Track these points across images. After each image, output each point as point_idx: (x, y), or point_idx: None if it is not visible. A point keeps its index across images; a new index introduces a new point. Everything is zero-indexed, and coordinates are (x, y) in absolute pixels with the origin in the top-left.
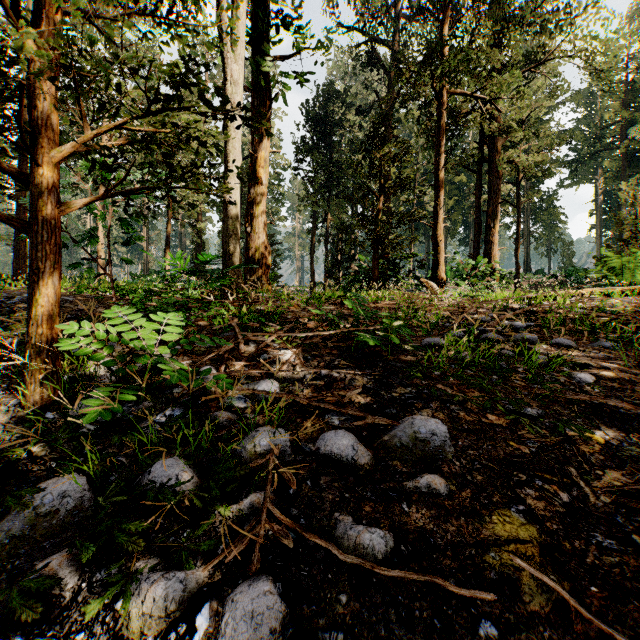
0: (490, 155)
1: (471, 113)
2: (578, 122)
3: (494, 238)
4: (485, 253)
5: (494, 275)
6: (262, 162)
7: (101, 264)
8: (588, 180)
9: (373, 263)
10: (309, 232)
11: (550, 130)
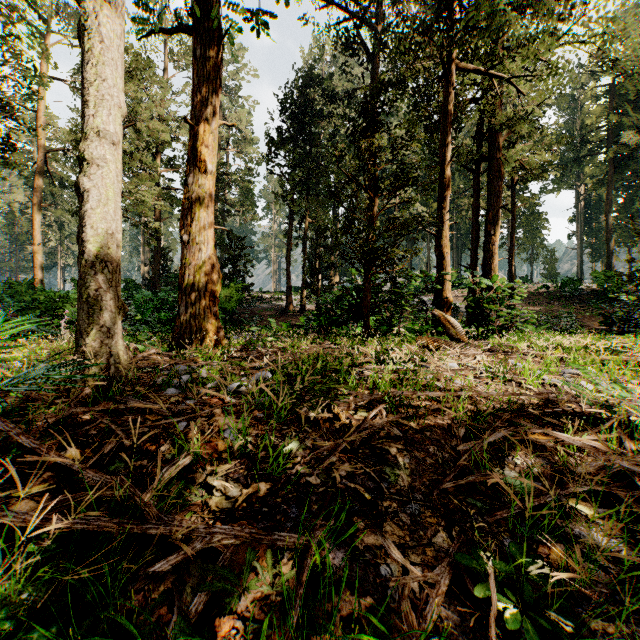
0: (490, 152)
1: (470, 103)
2: (560, 127)
3: (495, 247)
4: (484, 264)
5: (513, 297)
6: (205, 138)
7: (38, 268)
8: (570, 186)
9: (365, 284)
10: (285, 234)
11: (546, 130)
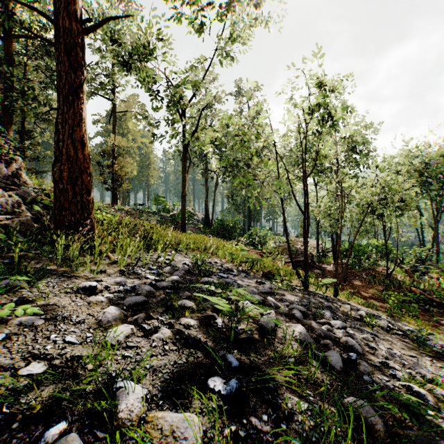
0: None
1: None
2: None
3: None
4: None
5: None
6: None
7: None
8: None
9: None
10: None
11: None
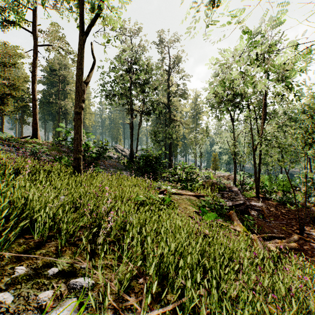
0: None
1: None
2: None
3: None
4: None
5: None
6: None
7: None
8: None
9: None
10: None
11: None
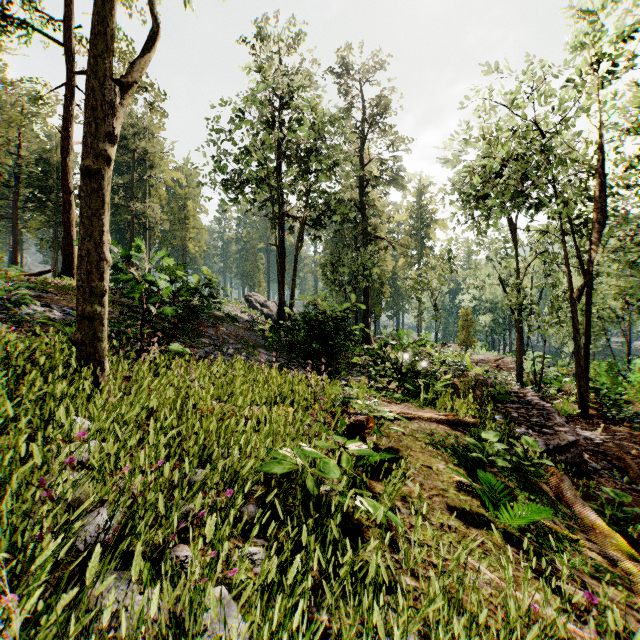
0: None
1: None
2: None
3: None
4: None
5: None
6: None
7: None
8: None
9: None
10: None
11: None
